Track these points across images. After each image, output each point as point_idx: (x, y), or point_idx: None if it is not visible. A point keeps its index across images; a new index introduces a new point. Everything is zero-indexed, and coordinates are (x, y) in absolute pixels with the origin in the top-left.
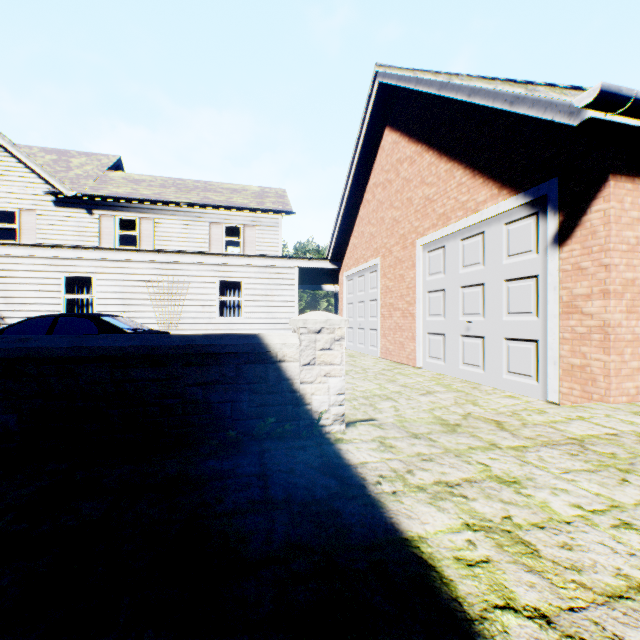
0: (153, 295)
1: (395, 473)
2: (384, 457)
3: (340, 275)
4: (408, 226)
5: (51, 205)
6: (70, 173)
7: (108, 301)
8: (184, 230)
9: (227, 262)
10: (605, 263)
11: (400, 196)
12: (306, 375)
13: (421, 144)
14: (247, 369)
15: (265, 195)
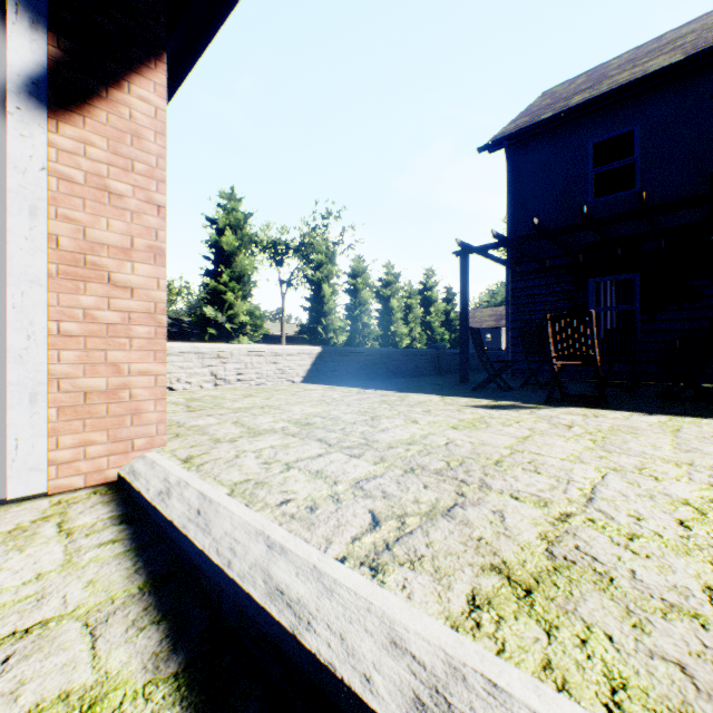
0: None
1: None
2: None
3: None
4: None
5: None
6: None
7: None
8: None
9: None
10: (160, 202)
11: None
12: None
13: None
14: None
15: None
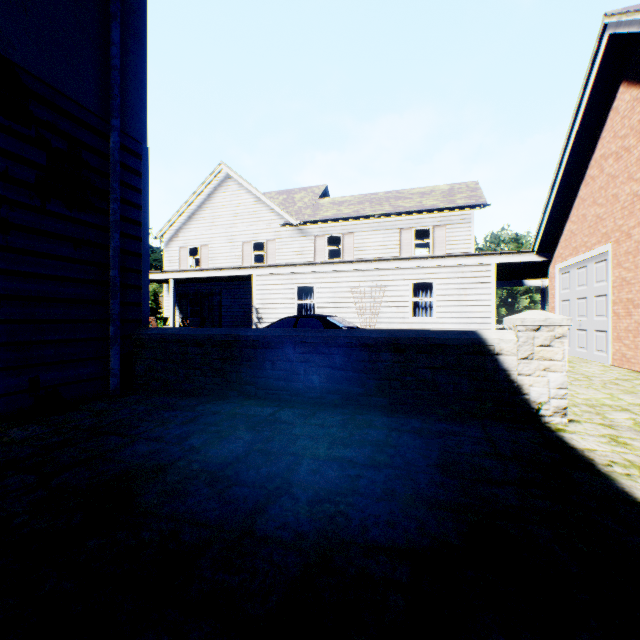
0: (356, 299)
1: (629, 462)
2: (615, 450)
3: (550, 268)
4: None
5: (284, 234)
6: (294, 207)
7: (324, 305)
8: (377, 239)
9: (419, 265)
10: None
11: None
12: (523, 368)
13: None
14: (466, 359)
15: (454, 192)
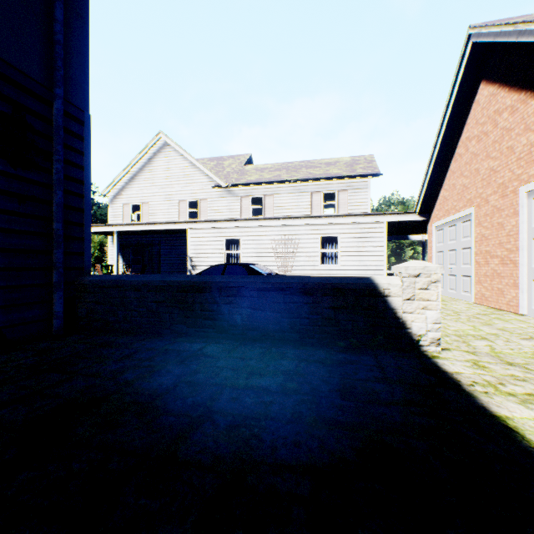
0: (275, 249)
1: (487, 382)
2: (476, 372)
3: (428, 226)
4: (508, 174)
5: (215, 194)
6: (224, 172)
7: (248, 254)
8: (293, 200)
9: (326, 222)
10: None
11: (498, 146)
12: (406, 307)
13: (524, 91)
14: (362, 300)
15: (355, 163)
